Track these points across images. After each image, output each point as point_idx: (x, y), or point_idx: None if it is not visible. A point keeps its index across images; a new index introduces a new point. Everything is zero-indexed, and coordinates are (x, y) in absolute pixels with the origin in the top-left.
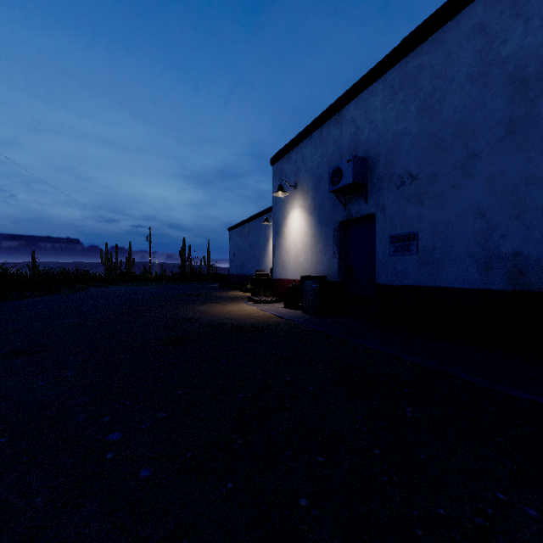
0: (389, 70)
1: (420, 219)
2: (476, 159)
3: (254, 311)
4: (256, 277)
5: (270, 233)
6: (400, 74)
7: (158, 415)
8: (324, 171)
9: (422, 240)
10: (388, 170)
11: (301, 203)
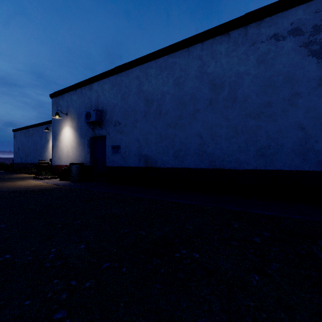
0: (111, 76)
1: (121, 140)
2: (137, 121)
3: (39, 183)
4: (39, 164)
5: (50, 137)
6: (115, 80)
7: None
8: (83, 111)
9: (122, 148)
10: (111, 118)
11: (70, 124)
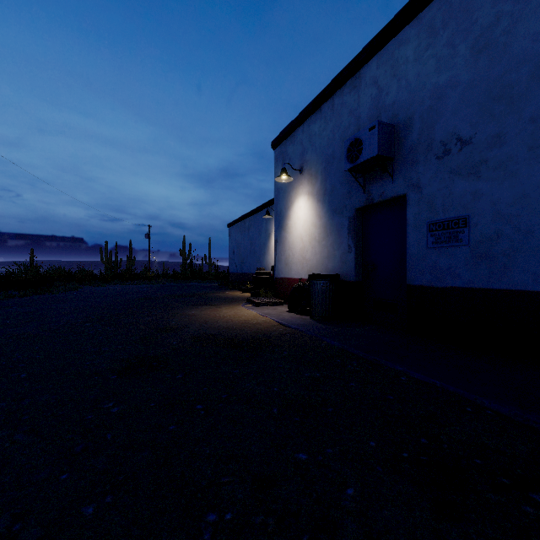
0: (426, 7)
1: (475, 197)
2: None
3: (253, 317)
4: (257, 275)
5: (271, 228)
6: (444, 8)
7: None
8: (336, 149)
9: (477, 226)
10: (424, 137)
11: (308, 189)
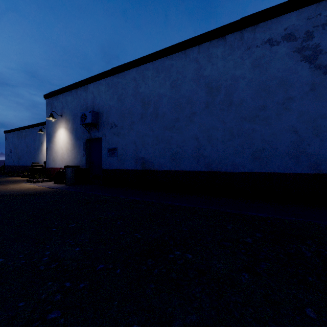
0: (107, 77)
1: (118, 142)
2: (134, 124)
3: (33, 187)
4: (33, 167)
5: (44, 139)
6: (111, 81)
7: None
8: (78, 112)
9: (118, 151)
10: (107, 120)
11: (65, 125)
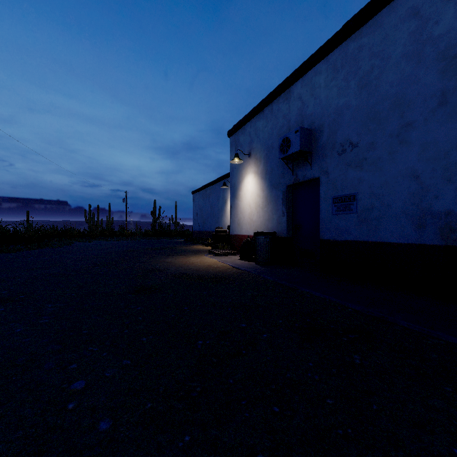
0: (331, 52)
1: (359, 182)
2: (411, 128)
3: (214, 263)
4: (216, 233)
5: (227, 196)
6: (342, 55)
7: (122, 362)
8: (274, 141)
9: (361, 200)
10: (331, 140)
11: (254, 169)
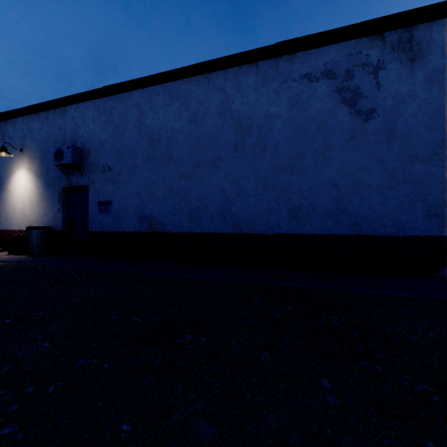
0: (97, 99)
1: (114, 193)
2: (137, 168)
3: None
4: None
5: None
6: (104, 105)
7: None
8: (50, 146)
9: (114, 205)
10: (96, 161)
11: (28, 166)
